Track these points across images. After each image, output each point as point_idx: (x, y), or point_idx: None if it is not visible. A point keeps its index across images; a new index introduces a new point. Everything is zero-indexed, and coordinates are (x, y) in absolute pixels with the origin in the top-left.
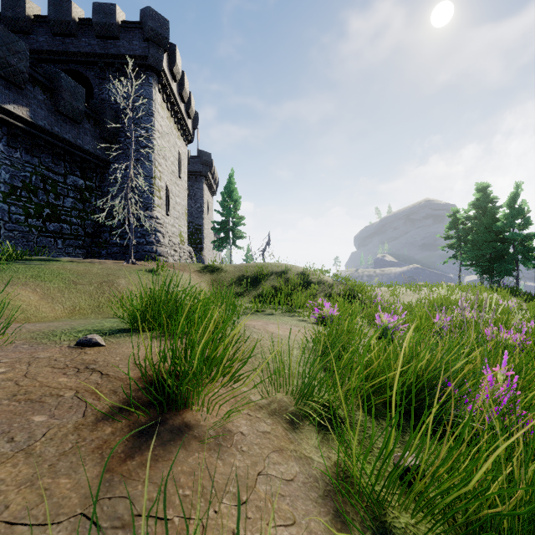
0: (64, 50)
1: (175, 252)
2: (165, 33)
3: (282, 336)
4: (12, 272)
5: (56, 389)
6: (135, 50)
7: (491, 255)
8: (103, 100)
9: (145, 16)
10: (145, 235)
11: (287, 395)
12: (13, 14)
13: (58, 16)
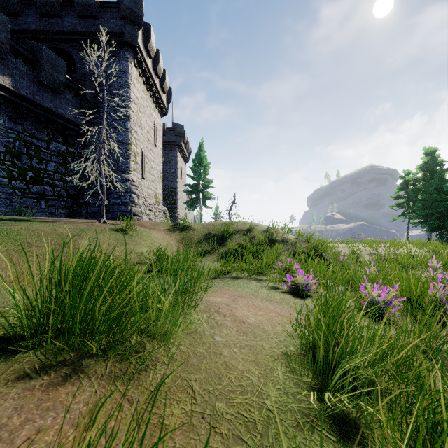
0: (50, 29)
1: (150, 212)
2: (139, 11)
3: (256, 327)
4: None
5: None
6: (113, 28)
7: (440, 213)
8: (84, 74)
9: None
10: (121, 196)
11: None
12: None
13: None
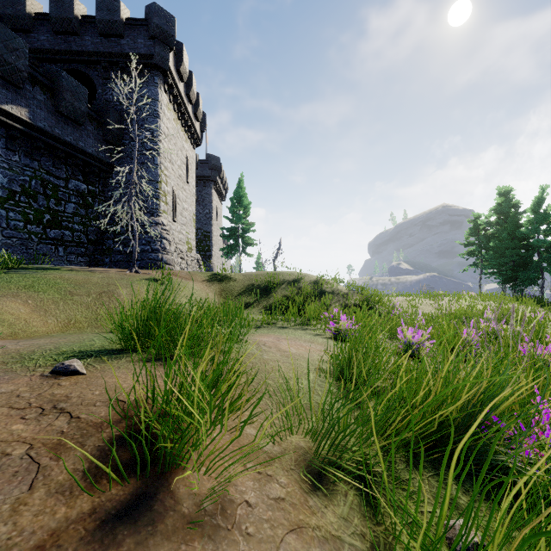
0: (66, 49)
1: (182, 260)
2: (171, 30)
3: (296, 355)
4: (3, 282)
5: (4, 442)
6: (140, 48)
7: (514, 263)
8: (106, 101)
9: (150, 12)
10: (151, 242)
11: (305, 438)
12: (13, 12)
13: (60, 13)
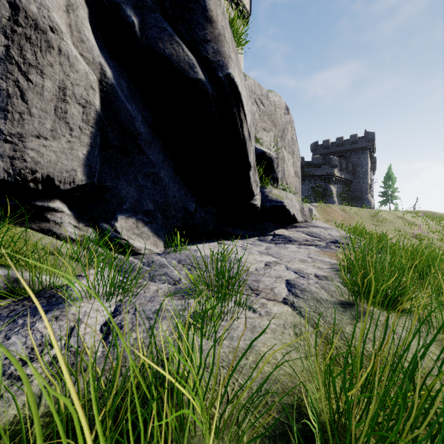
0: (339, 150)
1: None
2: (373, 137)
3: None
4: None
5: None
6: (363, 145)
7: None
8: (350, 162)
9: (367, 134)
10: (368, 203)
11: None
12: (326, 145)
13: (339, 142)
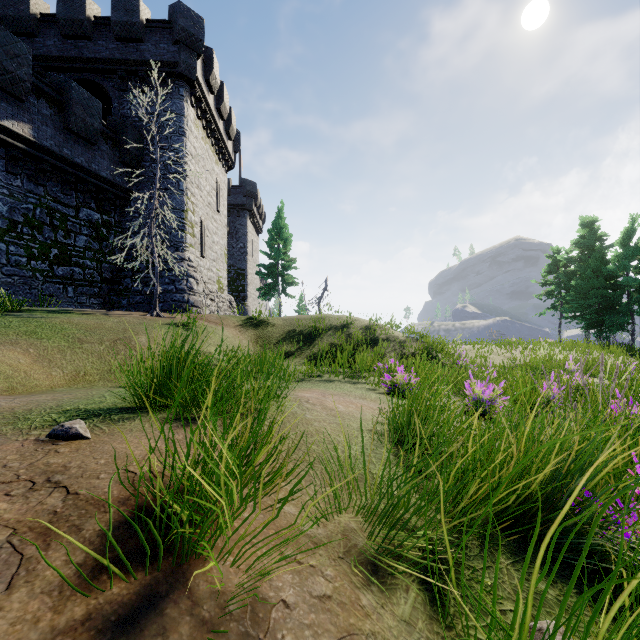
0: (77, 56)
1: (211, 302)
2: (199, 33)
3: (345, 414)
4: (0, 328)
5: None
6: (163, 55)
7: (599, 305)
8: (124, 117)
9: (174, 13)
10: (175, 281)
11: (356, 517)
12: (15, 12)
13: (70, 14)
